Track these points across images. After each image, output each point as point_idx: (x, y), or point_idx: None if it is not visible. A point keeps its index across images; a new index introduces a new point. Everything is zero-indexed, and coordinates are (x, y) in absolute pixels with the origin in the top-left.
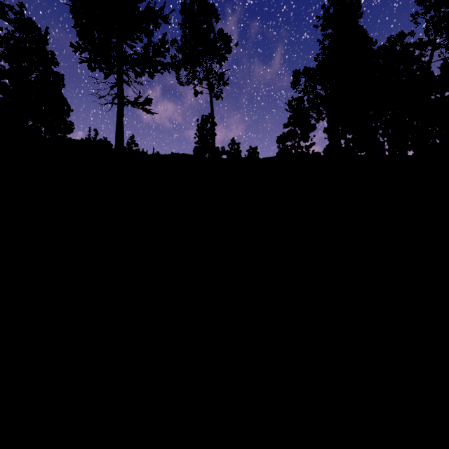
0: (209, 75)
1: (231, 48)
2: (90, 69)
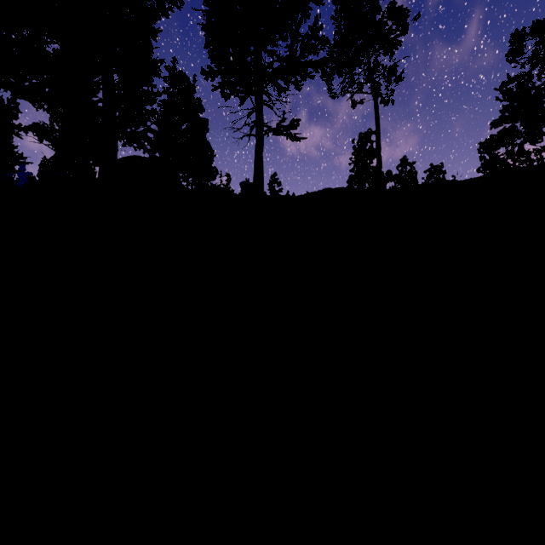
0: (373, 74)
1: (407, 26)
2: (224, 96)
